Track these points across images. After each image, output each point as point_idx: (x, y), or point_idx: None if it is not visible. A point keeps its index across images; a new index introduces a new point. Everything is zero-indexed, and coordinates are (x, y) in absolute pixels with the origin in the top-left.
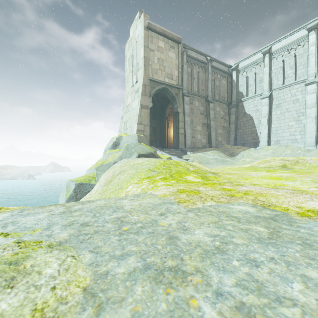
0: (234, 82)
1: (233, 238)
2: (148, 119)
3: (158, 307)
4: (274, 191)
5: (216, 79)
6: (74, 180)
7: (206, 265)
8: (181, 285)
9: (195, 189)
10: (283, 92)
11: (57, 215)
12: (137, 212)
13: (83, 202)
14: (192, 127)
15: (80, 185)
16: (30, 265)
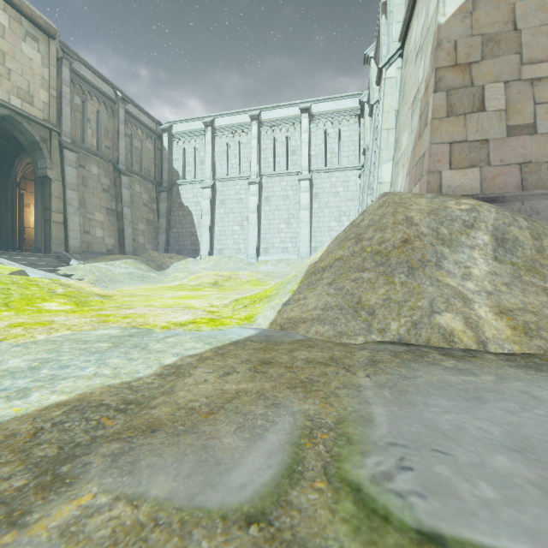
0: (165, 151)
1: (61, 356)
2: None
3: None
4: (161, 310)
5: (136, 136)
6: None
7: (4, 379)
8: None
9: (48, 319)
10: (228, 185)
11: None
12: None
13: None
14: (84, 214)
15: None
16: None
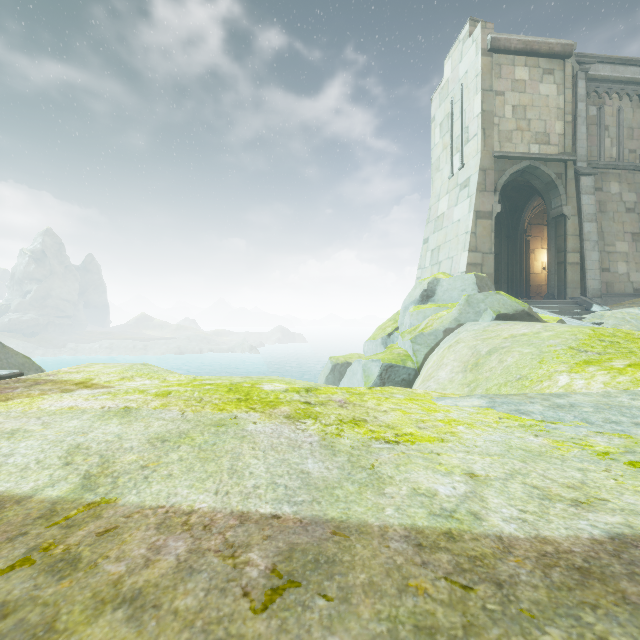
0: None
1: None
2: (491, 239)
3: None
4: None
5: None
6: (378, 358)
7: None
8: None
9: None
10: None
11: (559, 408)
12: None
13: (551, 395)
14: (602, 247)
15: (388, 367)
16: None
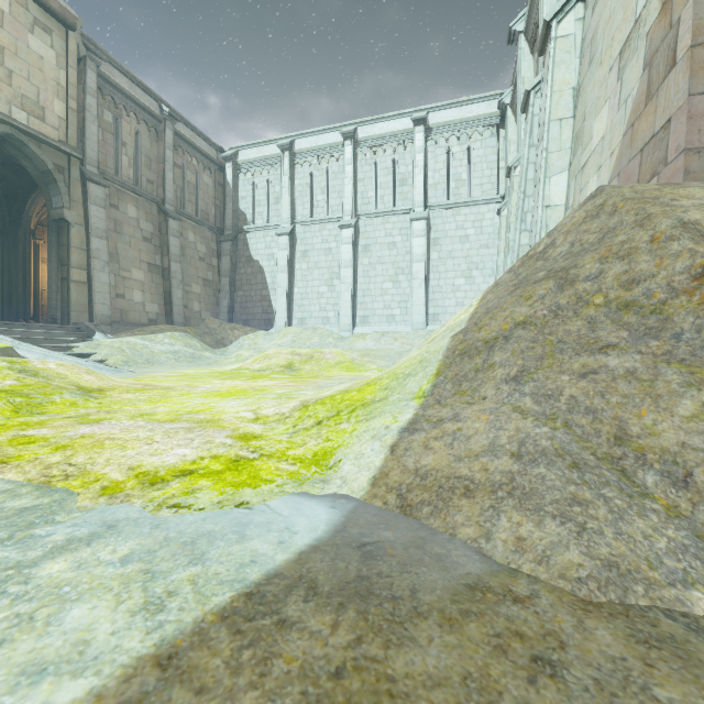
0: (229, 186)
1: None
2: None
3: None
4: (145, 430)
5: (189, 167)
6: None
7: None
8: None
9: None
10: (312, 231)
11: None
12: None
13: None
14: (117, 271)
15: None
16: None
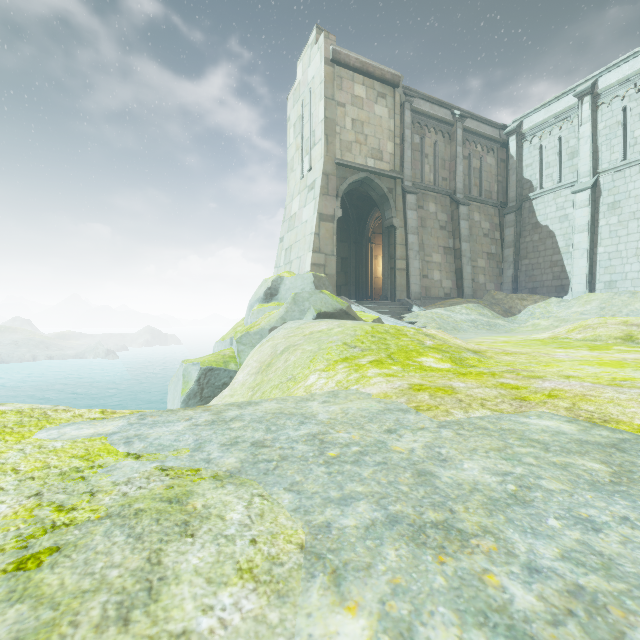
0: (512, 159)
1: (540, 479)
2: (333, 242)
3: (432, 582)
4: (613, 392)
5: (474, 155)
6: (198, 361)
7: (499, 522)
8: (462, 552)
9: (444, 383)
10: (626, 176)
11: (204, 426)
12: (345, 426)
13: (239, 405)
14: (423, 257)
15: (208, 371)
16: (202, 505)
